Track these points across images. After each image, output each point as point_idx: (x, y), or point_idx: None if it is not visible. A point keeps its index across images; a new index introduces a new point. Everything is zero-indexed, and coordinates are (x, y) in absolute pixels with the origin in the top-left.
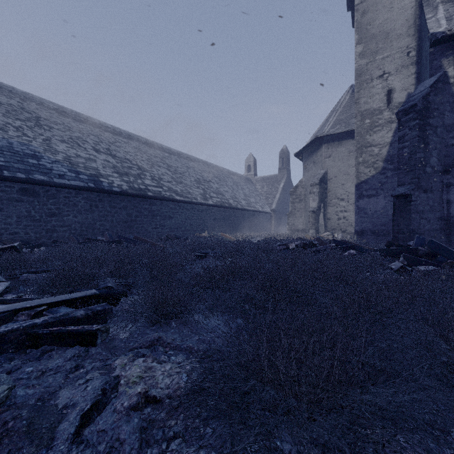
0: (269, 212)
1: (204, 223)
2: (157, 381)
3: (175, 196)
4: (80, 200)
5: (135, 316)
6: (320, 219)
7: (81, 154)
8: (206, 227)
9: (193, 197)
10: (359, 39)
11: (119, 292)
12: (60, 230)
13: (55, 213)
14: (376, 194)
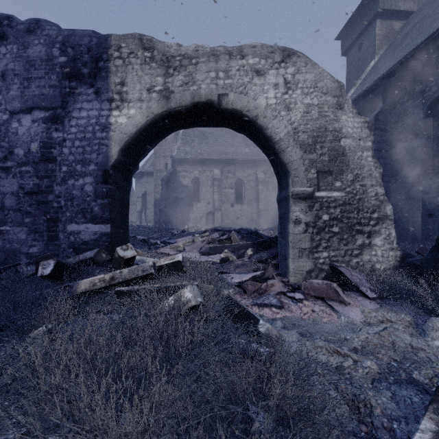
0: None
1: None
2: None
3: None
4: None
5: None
6: (142, 216)
7: None
8: None
9: None
10: None
11: None
12: None
13: None
14: None
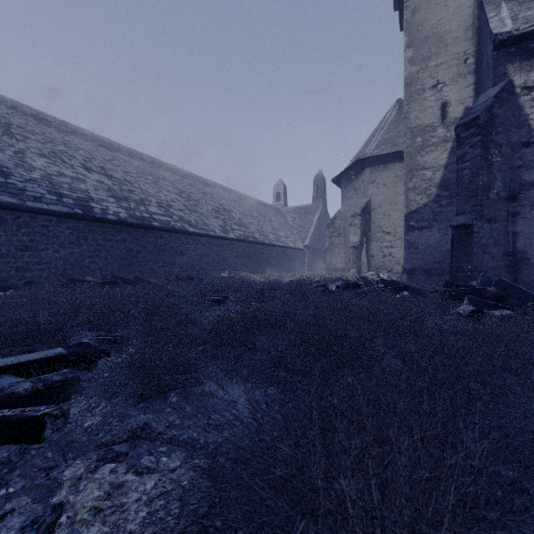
0: (302, 248)
1: (224, 261)
2: (125, 517)
3: (188, 227)
4: (63, 230)
5: (112, 389)
6: (362, 256)
7: (65, 172)
8: (227, 266)
9: (210, 229)
10: (409, 42)
11: (97, 351)
12: (36, 268)
13: (29, 247)
14: (429, 226)
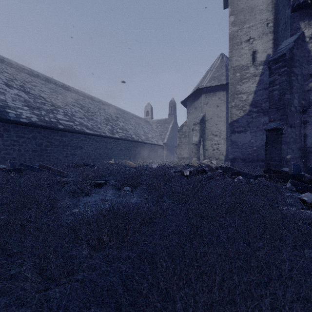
0: (162, 145)
1: (112, 153)
2: None
3: (86, 129)
4: None
5: None
6: (200, 150)
7: None
8: (113, 156)
9: (102, 131)
10: (231, 11)
11: None
12: None
13: None
14: (244, 130)
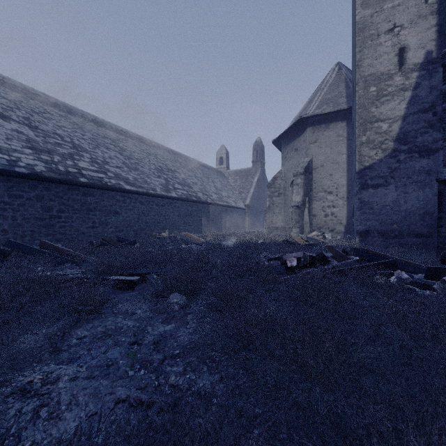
0: (243, 208)
1: (165, 220)
2: None
3: (124, 184)
4: None
5: None
6: (305, 216)
7: None
8: (168, 225)
9: (150, 187)
10: None
11: None
12: None
13: None
14: (384, 184)
